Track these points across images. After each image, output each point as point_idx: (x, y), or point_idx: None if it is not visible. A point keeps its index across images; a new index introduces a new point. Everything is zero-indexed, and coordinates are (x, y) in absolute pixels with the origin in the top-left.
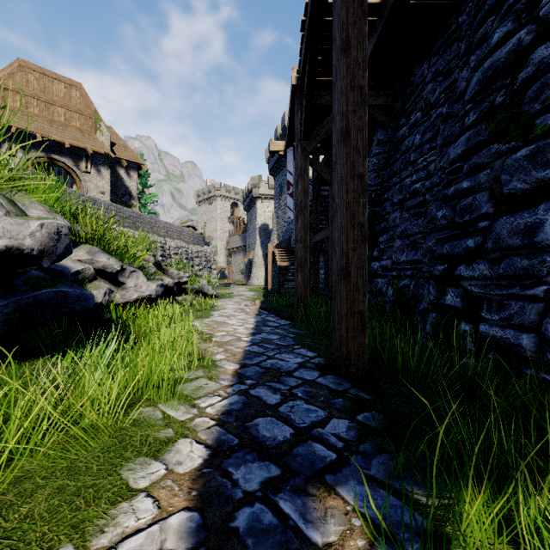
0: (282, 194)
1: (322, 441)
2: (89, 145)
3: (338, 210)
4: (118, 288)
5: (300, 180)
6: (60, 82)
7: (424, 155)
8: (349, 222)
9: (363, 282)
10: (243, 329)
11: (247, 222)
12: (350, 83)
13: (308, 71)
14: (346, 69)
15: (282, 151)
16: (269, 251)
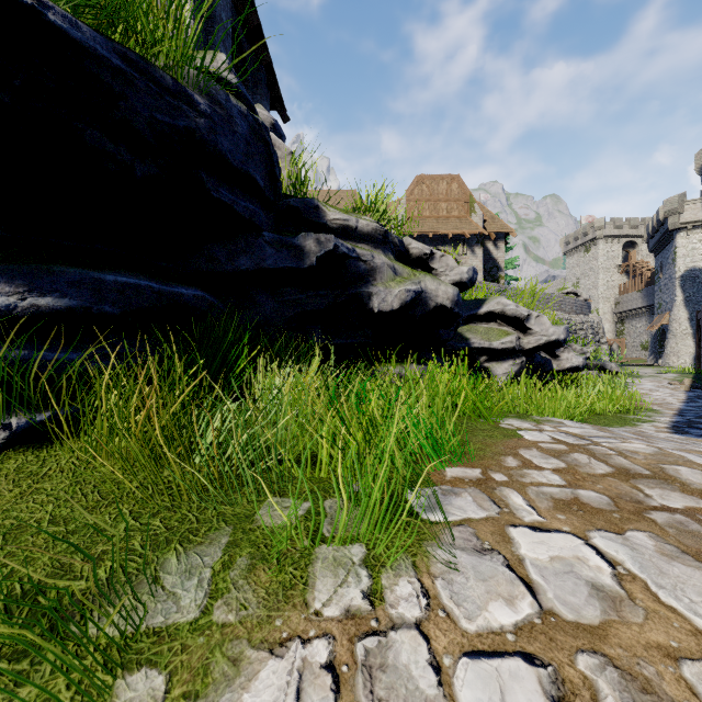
0: None
1: None
2: (466, 230)
3: None
4: (553, 360)
5: None
6: (443, 181)
7: None
8: None
9: None
10: (672, 399)
11: (656, 269)
12: None
13: None
14: None
15: None
16: None
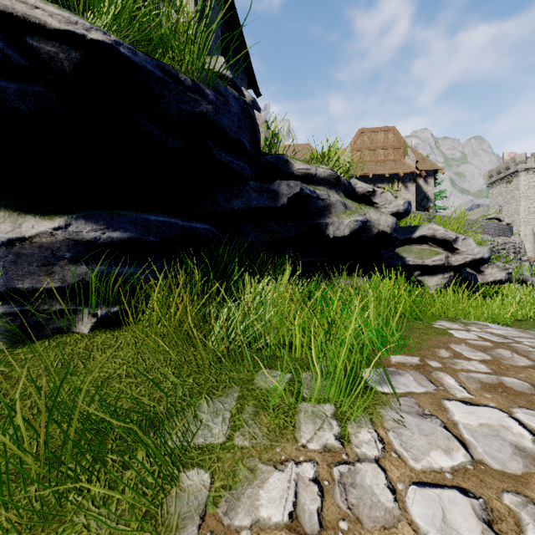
0: None
1: None
2: (400, 170)
3: None
4: (478, 274)
5: None
6: (381, 132)
7: None
8: None
9: None
10: None
11: None
12: None
13: None
14: None
15: None
16: None
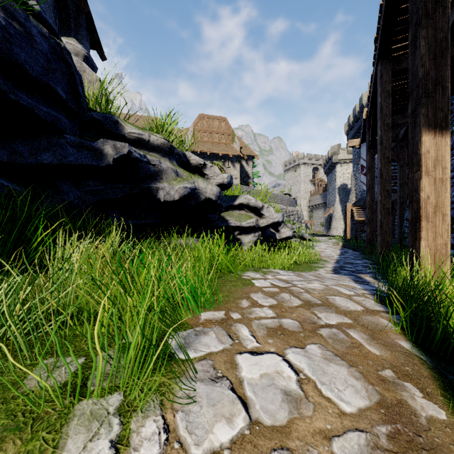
0: (360, 160)
1: (364, 271)
2: (230, 152)
3: (378, 203)
4: (277, 233)
5: (368, 172)
6: (216, 120)
7: (453, 156)
8: (382, 208)
9: (388, 230)
10: (334, 254)
11: (327, 183)
12: (382, 156)
13: (372, 117)
14: (381, 151)
15: (357, 145)
16: (348, 209)
